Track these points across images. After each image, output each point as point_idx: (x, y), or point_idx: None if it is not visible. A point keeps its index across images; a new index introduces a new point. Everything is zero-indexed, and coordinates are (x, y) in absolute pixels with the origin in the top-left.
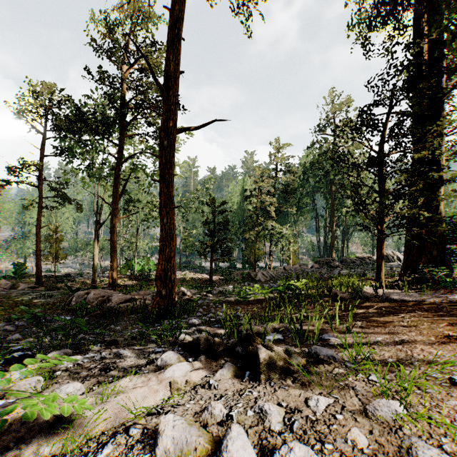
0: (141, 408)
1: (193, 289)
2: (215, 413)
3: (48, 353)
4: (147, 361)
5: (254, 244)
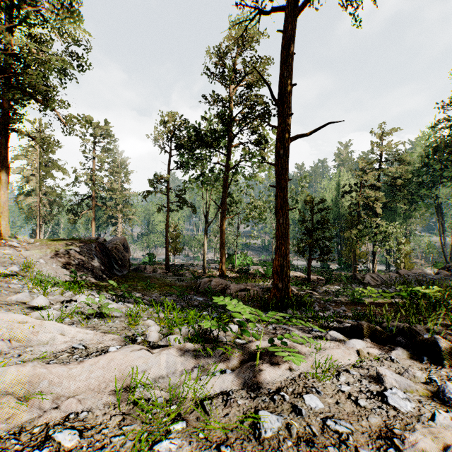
0: (344, 362)
1: (295, 286)
2: (416, 375)
3: (231, 319)
4: (313, 336)
5: (354, 244)
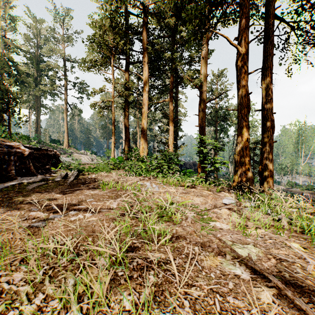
0: None
1: None
2: None
3: None
4: None
5: None
